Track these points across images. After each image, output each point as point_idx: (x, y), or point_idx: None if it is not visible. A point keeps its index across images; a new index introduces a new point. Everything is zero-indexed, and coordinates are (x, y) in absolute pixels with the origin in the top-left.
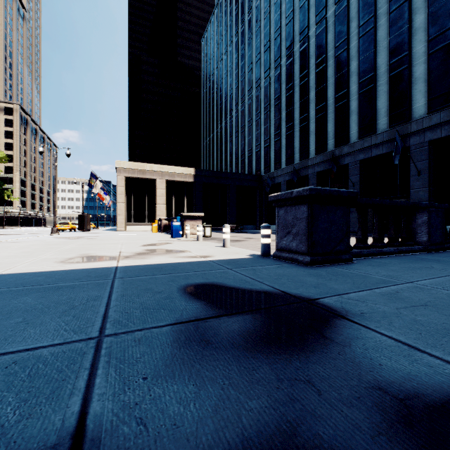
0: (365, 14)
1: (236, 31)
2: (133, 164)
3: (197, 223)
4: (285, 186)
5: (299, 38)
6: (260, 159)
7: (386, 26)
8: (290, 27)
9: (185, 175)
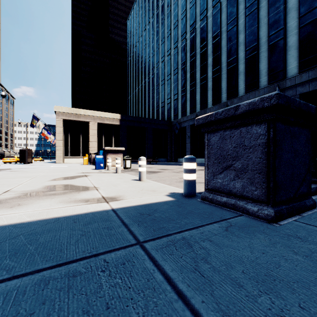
0: None
1: (153, 14)
2: (70, 109)
3: (119, 156)
4: (189, 129)
5: (200, 18)
6: (170, 109)
7: (266, 7)
8: (193, 10)
9: (112, 119)
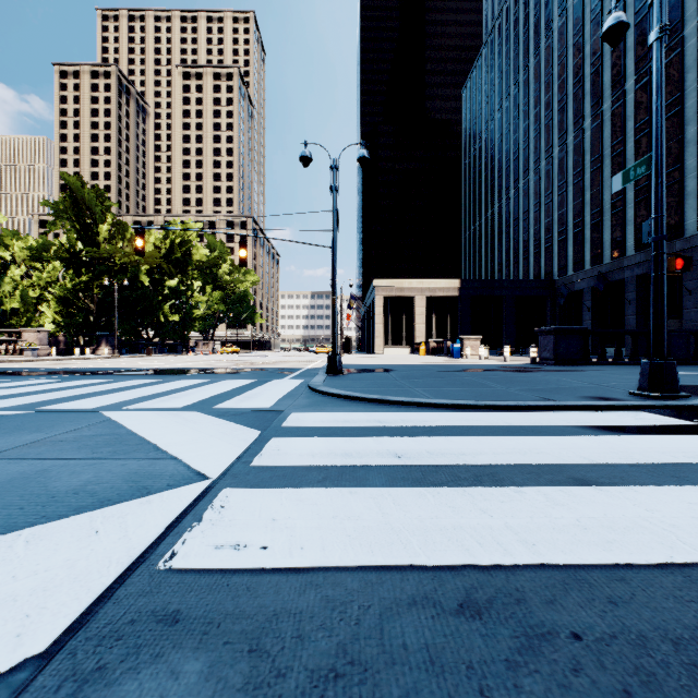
0: None
1: (515, 80)
2: (391, 281)
3: (476, 345)
4: (590, 295)
5: (611, 93)
6: (552, 258)
7: None
8: (596, 78)
9: (448, 288)
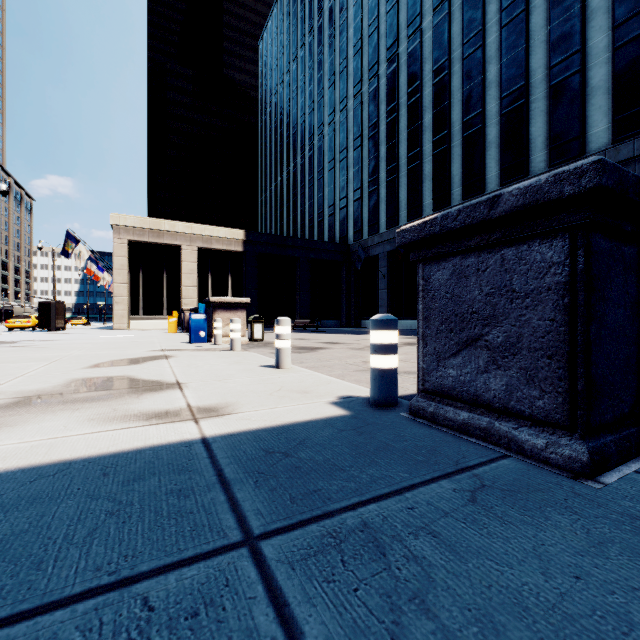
0: None
1: (311, 26)
2: (142, 219)
3: (238, 315)
4: (386, 261)
5: (407, 32)
6: (347, 220)
7: (544, 7)
8: (392, 17)
9: (229, 240)
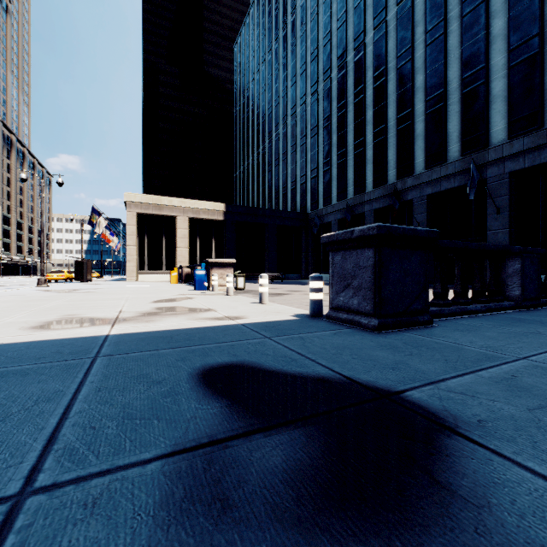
0: (433, 17)
1: (276, 35)
2: (147, 197)
3: (228, 271)
4: (337, 226)
5: (354, 45)
6: (306, 193)
7: (458, 32)
8: (342, 32)
9: (213, 212)
